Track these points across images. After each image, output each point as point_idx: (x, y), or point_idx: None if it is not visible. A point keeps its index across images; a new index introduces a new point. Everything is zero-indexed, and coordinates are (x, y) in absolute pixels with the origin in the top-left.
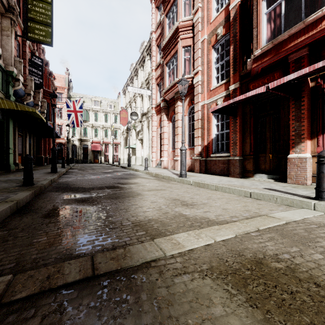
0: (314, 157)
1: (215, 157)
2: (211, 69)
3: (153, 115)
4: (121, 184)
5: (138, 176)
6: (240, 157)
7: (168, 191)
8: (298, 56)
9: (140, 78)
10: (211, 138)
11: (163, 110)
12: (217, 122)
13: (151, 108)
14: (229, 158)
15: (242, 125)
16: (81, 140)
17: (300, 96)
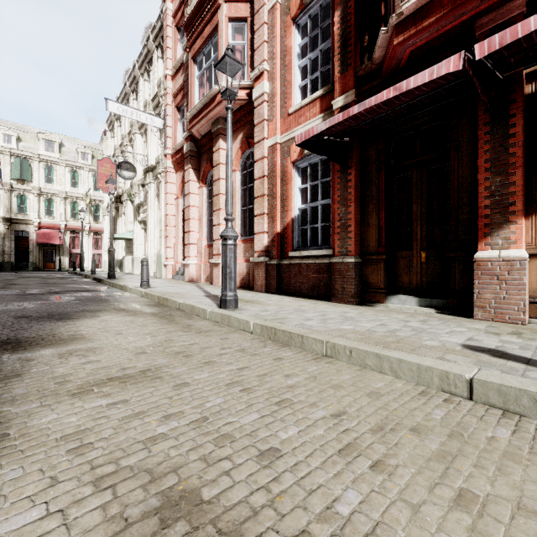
0: (534, 257)
1: (298, 257)
2: (290, 69)
3: (167, 171)
4: (3, 349)
5: (111, 307)
6: (358, 258)
7: (169, 383)
8: (500, 20)
9: (142, 97)
10: (290, 217)
11: (189, 159)
12: (303, 183)
13: (163, 156)
14: (332, 260)
15: (361, 188)
16: (11, 222)
17: (505, 114)
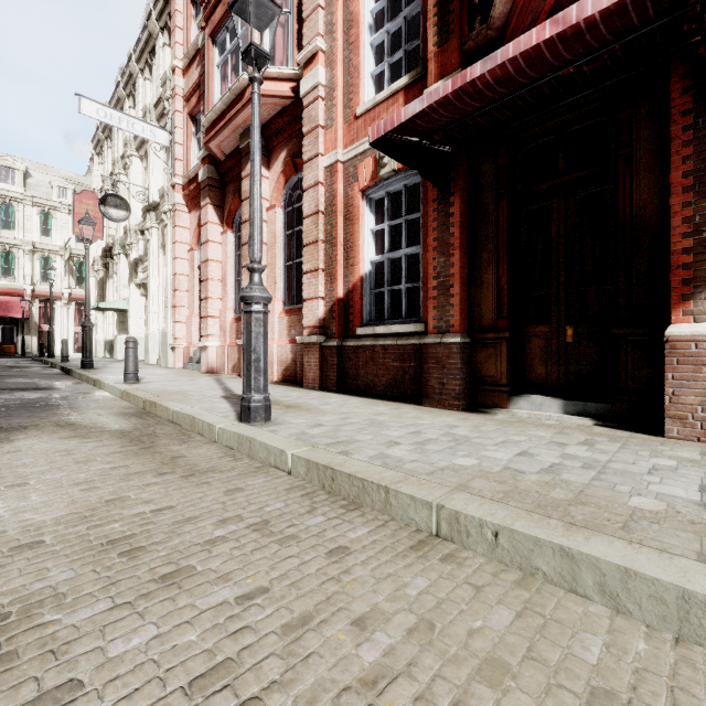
0: None
1: (371, 336)
2: (358, 47)
3: (176, 209)
4: None
5: (51, 420)
6: (465, 337)
7: (15, 693)
8: None
9: (142, 103)
10: (358, 274)
11: (207, 190)
12: (377, 223)
13: (169, 188)
14: (424, 341)
15: (470, 227)
16: None
17: None
